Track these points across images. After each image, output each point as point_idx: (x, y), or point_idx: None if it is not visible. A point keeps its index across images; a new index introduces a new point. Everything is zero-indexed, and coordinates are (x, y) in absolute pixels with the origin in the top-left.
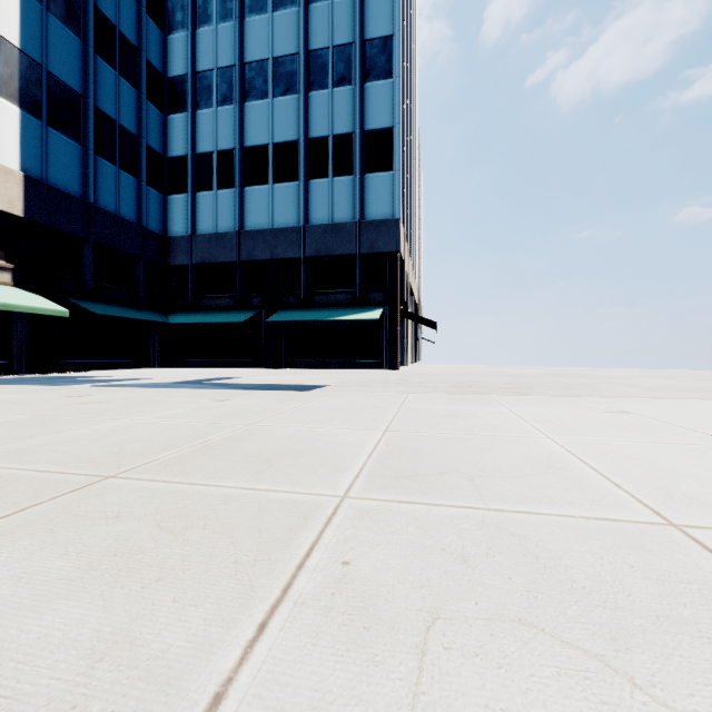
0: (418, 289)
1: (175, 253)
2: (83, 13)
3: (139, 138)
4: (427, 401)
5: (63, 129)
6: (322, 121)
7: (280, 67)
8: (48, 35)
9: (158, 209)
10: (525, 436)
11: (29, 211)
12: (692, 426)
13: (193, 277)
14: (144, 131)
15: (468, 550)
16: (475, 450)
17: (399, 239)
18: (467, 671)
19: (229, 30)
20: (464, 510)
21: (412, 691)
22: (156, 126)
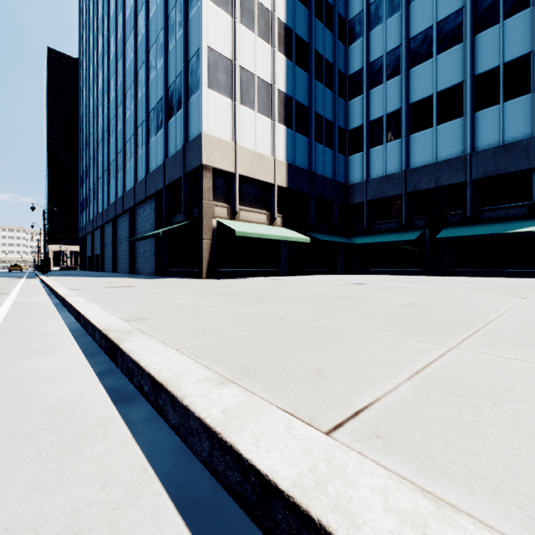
0: None
1: (354, 195)
2: (309, 57)
3: (334, 123)
4: None
5: (301, 131)
6: (490, 56)
7: (444, 27)
8: (295, 79)
9: (343, 167)
10: None
11: (288, 184)
12: None
13: (367, 210)
14: (336, 118)
15: None
16: None
17: None
18: None
19: (396, 20)
20: None
21: None
22: (342, 111)
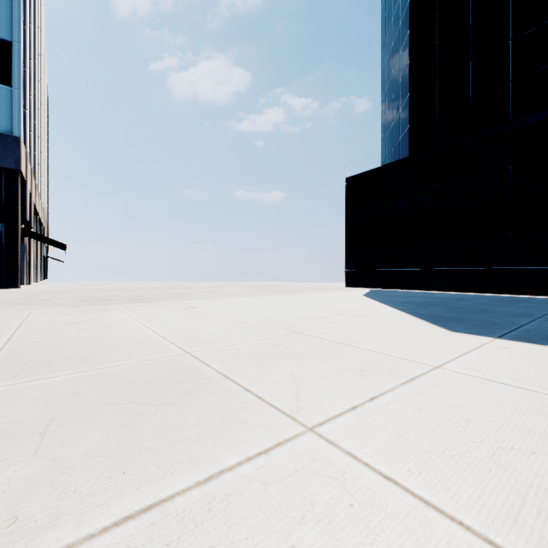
0: (45, 210)
1: None
2: None
3: None
4: (54, 314)
5: None
6: None
7: None
8: None
9: None
10: (131, 328)
11: None
12: (220, 311)
13: None
14: None
15: (79, 389)
16: (93, 341)
17: (20, 158)
18: (71, 428)
19: None
20: (79, 373)
21: (37, 445)
22: None
